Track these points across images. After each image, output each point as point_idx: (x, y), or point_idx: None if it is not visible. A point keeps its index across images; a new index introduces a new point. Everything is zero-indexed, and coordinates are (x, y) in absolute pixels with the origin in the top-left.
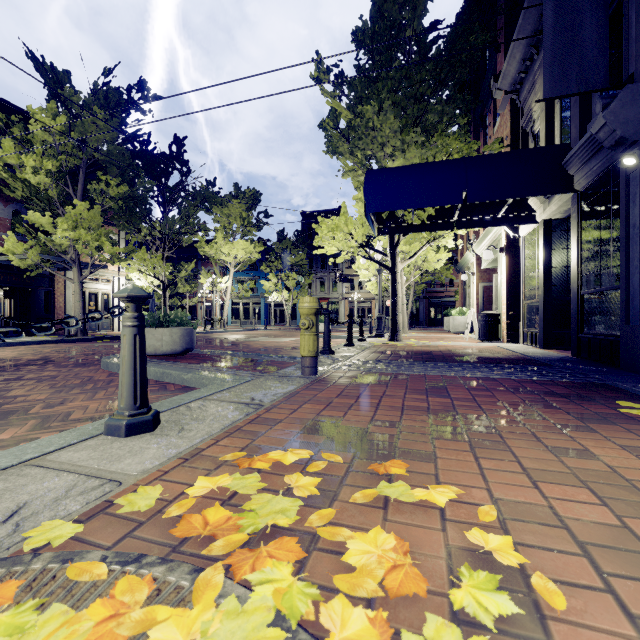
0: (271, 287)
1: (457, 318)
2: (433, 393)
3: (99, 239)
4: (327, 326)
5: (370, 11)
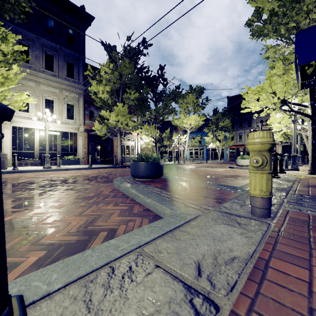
0: (209, 140)
1: None
2: None
3: (126, 120)
4: None
5: None
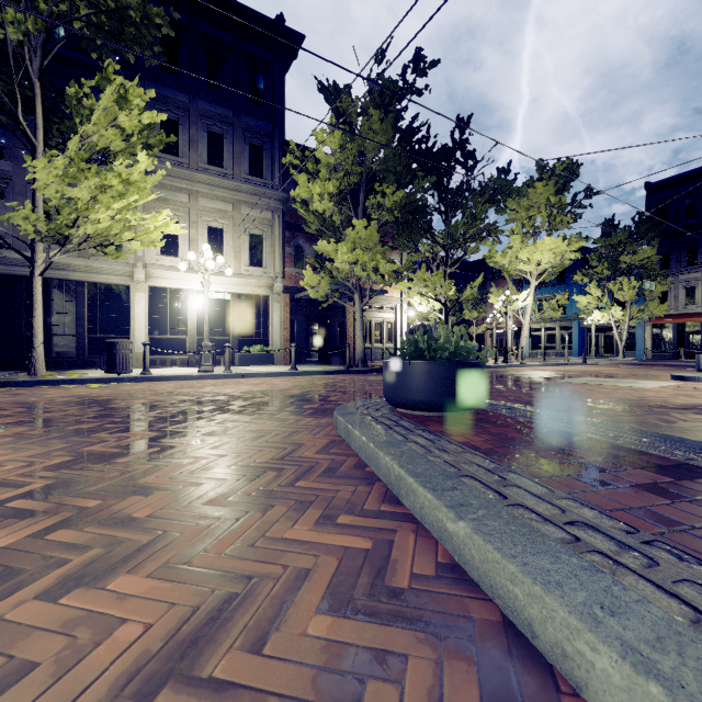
0: (590, 304)
1: None
2: None
3: (375, 258)
4: None
5: None
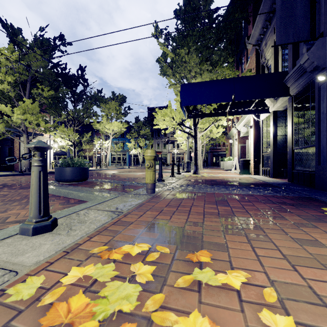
0: (132, 146)
1: (227, 162)
2: (220, 203)
3: (38, 119)
4: (160, 166)
5: (183, 1)
